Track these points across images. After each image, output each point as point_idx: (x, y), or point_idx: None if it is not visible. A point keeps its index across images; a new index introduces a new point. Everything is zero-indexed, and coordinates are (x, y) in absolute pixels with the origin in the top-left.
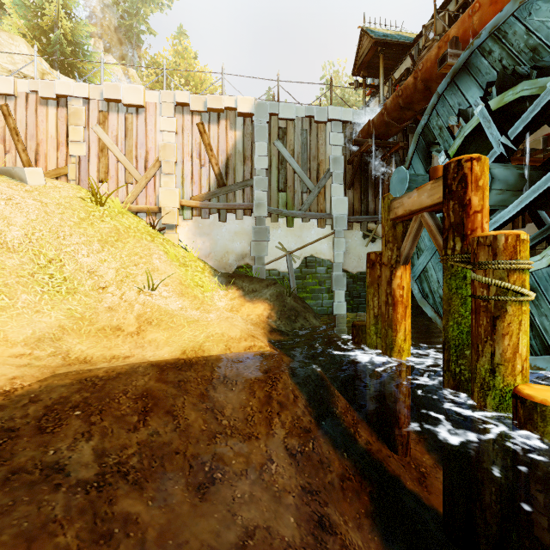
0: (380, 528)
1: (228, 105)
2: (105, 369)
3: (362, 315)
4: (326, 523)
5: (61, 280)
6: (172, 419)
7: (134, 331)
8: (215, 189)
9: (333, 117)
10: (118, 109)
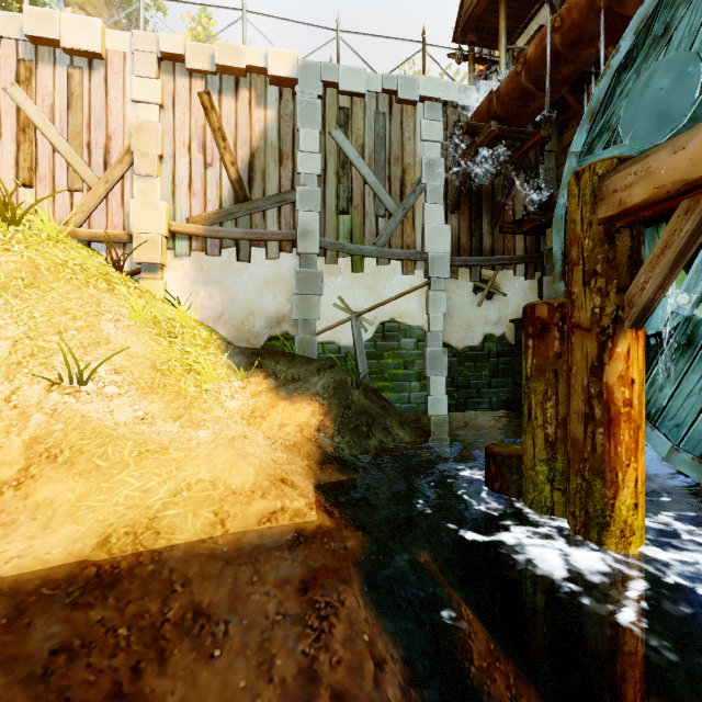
0: None
1: (252, 62)
2: None
3: (472, 416)
4: None
5: None
6: None
7: (11, 478)
8: (230, 205)
9: (428, 93)
10: (54, 59)
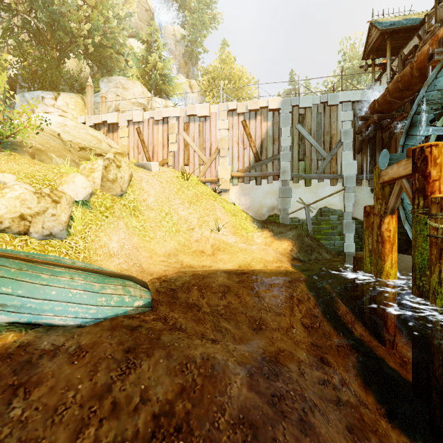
0: (362, 376)
1: (262, 105)
2: (201, 271)
3: None
4: (324, 361)
5: (172, 224)
6: (238, 298)
7: (211, 253)
8: (253, 163)
9: (344, 99)
10: (194, 120)
